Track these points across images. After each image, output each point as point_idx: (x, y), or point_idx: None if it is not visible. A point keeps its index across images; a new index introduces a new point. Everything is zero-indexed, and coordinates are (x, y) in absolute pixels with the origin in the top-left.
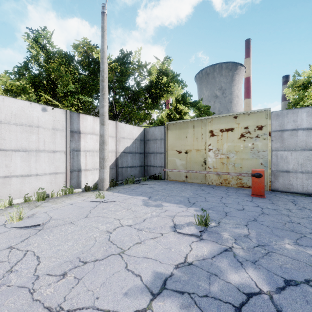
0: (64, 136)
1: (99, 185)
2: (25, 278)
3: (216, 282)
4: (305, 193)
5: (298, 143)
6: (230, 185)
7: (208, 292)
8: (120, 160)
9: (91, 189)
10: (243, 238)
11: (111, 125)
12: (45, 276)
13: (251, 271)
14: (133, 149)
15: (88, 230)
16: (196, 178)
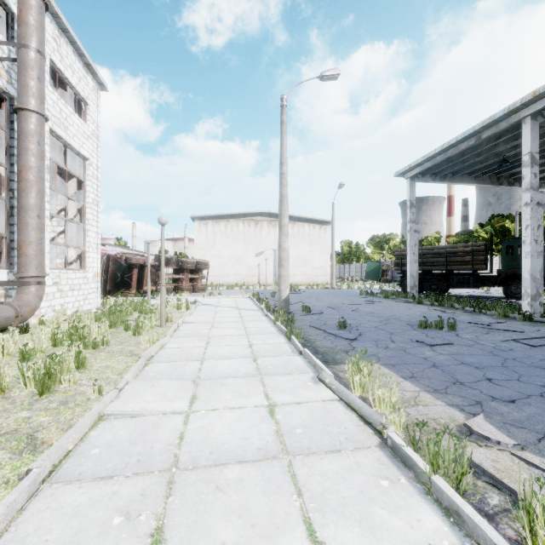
0: (498, 265)
1: None
2: None
3: None
4: None
5: None
6: None
7: None
8: None
9: None
10: None
11: None
12: None
13: None
14: None
15: None
16: None
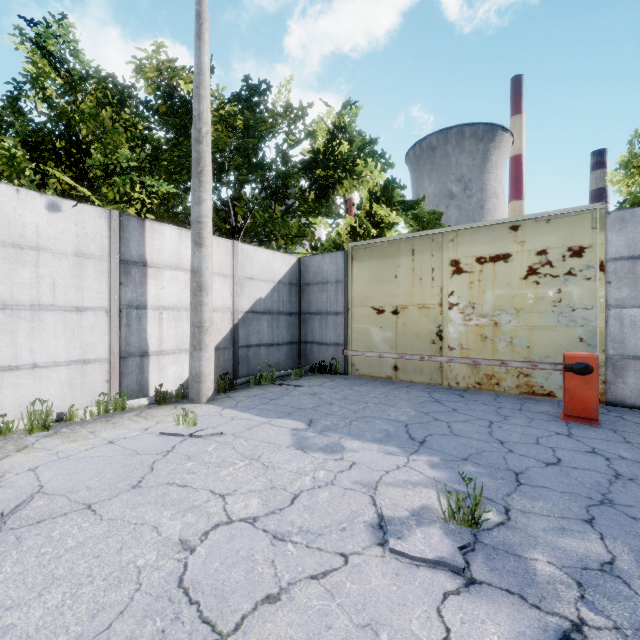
0: (105, 273)
1: (191, 391)
2: None
3: None
4: None
5: None
6: (501, 389)
7: None
8: (243, 330)
9: (171, 398)
10: (602, 577)
11: (221, 248)
12: None
13: None
14: (274, 304)
15: (129, 537)
16: (419, 372)
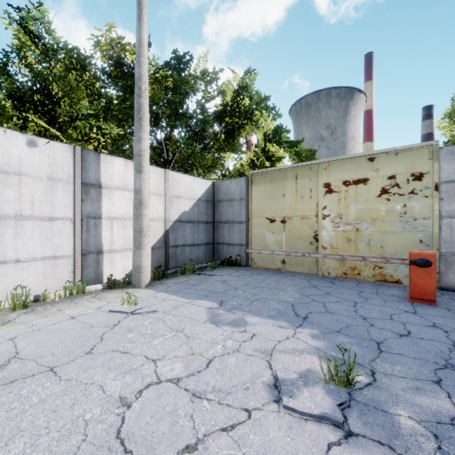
0: (70, 192)
1: (133, 279)
2: None
3: None
4: None
5: None
6: (361, 278)
7: None
8: (173, 234)
9: (119, 284)
10: (453, 430)
11: (156, 174)
12: None
13: None
14: (195, 216)
15: (80, 395)
16: (301, 265)
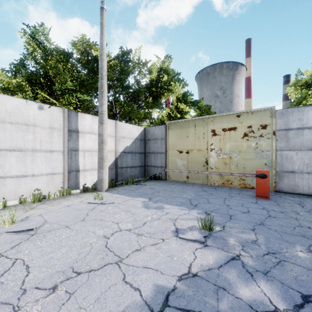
0: (61, 135)
1: (98, 186)
2: (11, 292)
3: (224, 297)
4: (311, 195)
5: (304, 142)
6: (233, 186)
7: (217, 311)
8: (120, 160)
9: (89, 190)
10: (251, 244)
11: (110, 124)
12: (33, 290)
13: (263, 284)
14: (133, 149)
15: (85, 235)
16: (198, 179)
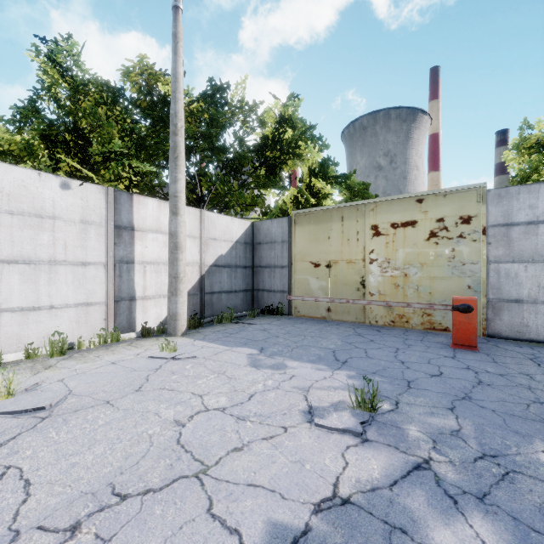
0: (103, 236)
1: (169, 327)
2: None
3: None
4: None
5: (539, 247)
6: (410, 326)
7: None
8: (208, 280)
9: (154, 333)
10: (449, 438)
11: (191, 215)
12: (33, 533)
13: (479, 522)
14: (232, 260)
15: (140, 419)
16: (347, 313)
